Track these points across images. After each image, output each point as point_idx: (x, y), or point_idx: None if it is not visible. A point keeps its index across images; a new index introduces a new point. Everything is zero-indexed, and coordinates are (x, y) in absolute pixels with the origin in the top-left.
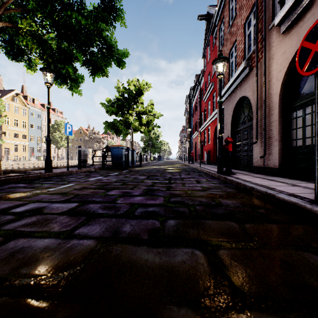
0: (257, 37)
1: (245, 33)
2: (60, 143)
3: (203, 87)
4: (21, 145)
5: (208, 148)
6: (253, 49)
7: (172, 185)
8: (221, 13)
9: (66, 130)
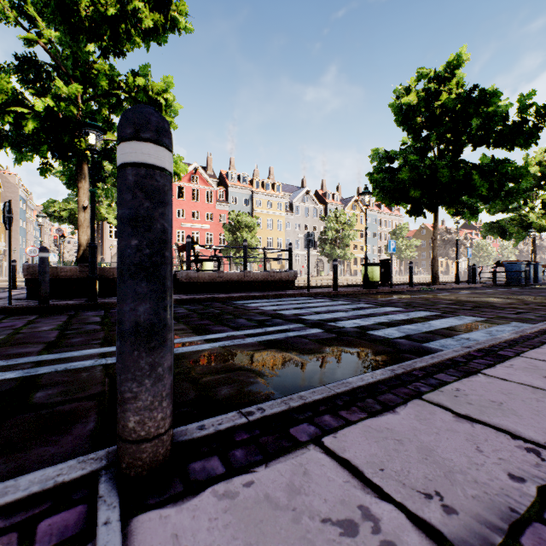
0: None
1: None
2: (403, 253)
3: None
4: (359, 258)
5: None
6: None
7: None
8: None
9: (467, 253)
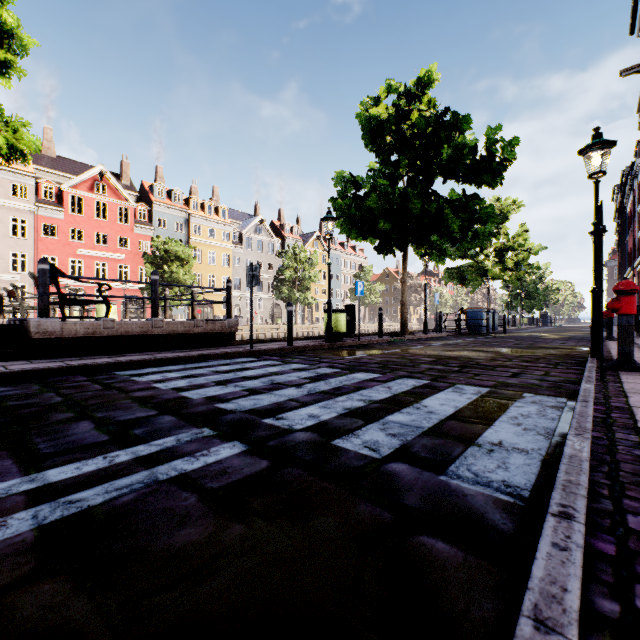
0: None
1: None
2: (368, 298)
3: None
4: (321, 303)
5: None
6: None
7: (535, 343)
8: None
9: (435, 299)
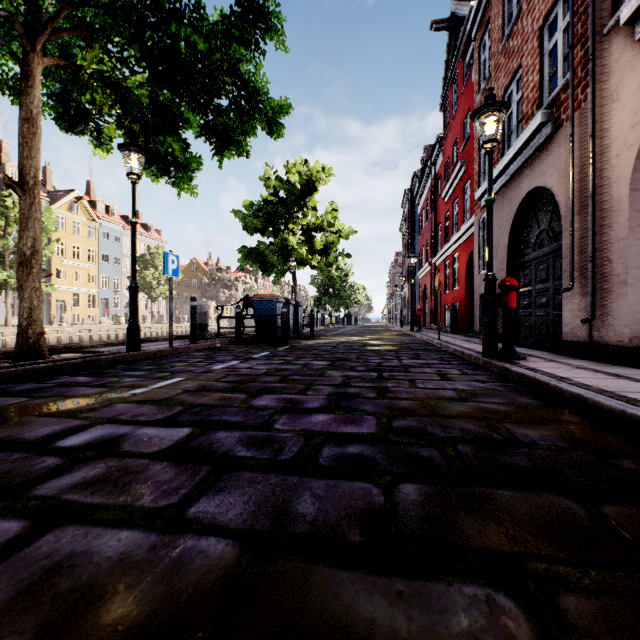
0: (574, 54)
1: (542, 48)
2: (156, 290)
3: (443, 172)
4: (86, 294)
5: (454, 299)
6: (563, 82)
7: (387, 385)
8: (485, 12)
9: (167, 266)
